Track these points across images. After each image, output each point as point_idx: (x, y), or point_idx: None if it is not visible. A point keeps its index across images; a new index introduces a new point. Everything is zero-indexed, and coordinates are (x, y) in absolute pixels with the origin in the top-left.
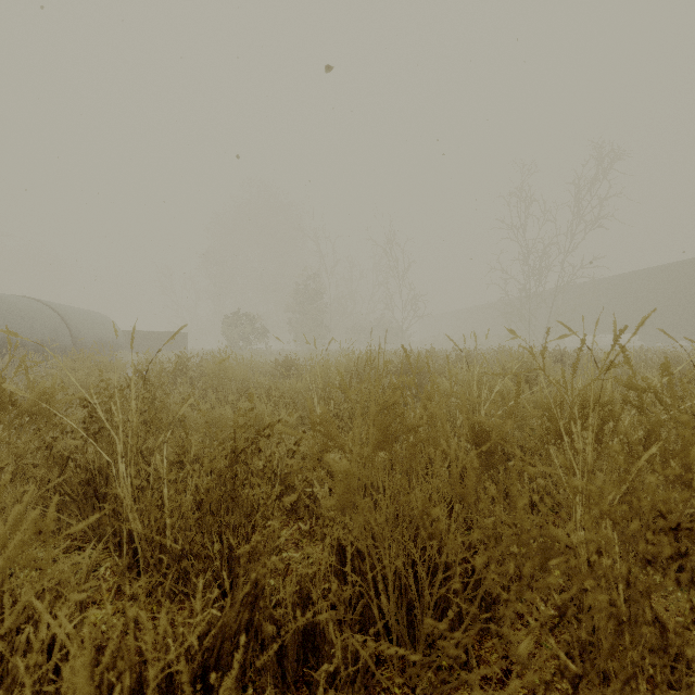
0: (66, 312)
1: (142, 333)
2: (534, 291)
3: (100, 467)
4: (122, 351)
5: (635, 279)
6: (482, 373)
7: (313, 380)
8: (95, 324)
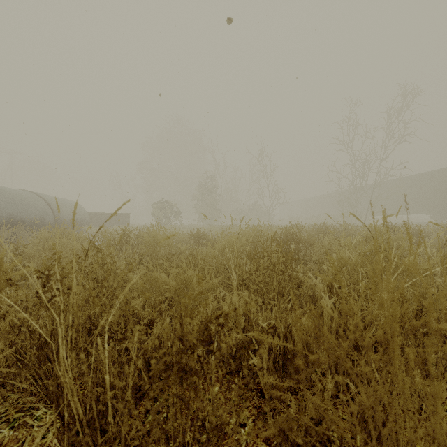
0: (51, 200)
1: (101, 214)
2: (359, 185)
3: (52, 331)
4: (87, 226)
5: (428, 177)
6: (351, 243)
7: (223, 248)
8: (70, 208)
